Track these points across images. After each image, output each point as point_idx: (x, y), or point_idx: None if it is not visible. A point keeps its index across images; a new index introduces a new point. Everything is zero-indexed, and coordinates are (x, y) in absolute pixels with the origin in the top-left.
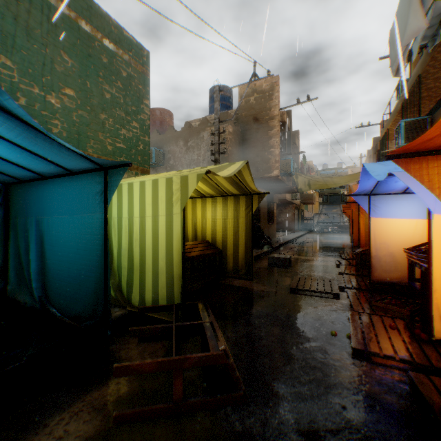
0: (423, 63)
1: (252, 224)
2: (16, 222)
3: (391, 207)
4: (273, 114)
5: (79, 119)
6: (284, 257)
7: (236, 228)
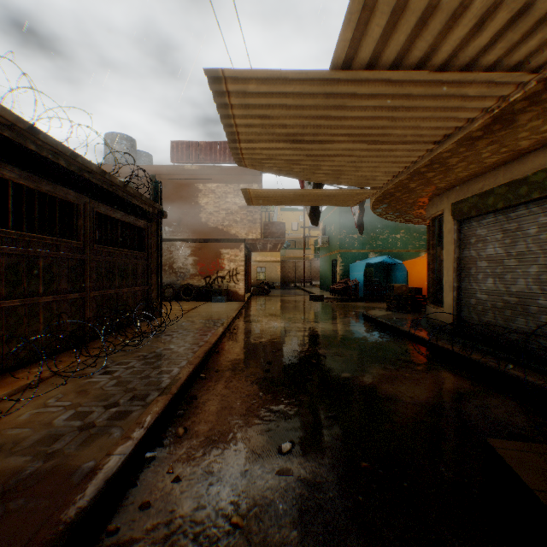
0: None
1: None
2: (389, 274)
3: None
4: None
5: (405, 239)
6: None
7: None
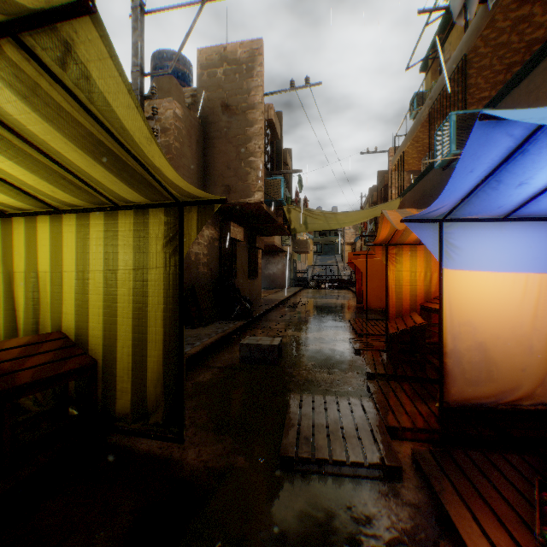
0: (475, 34)
1: (181, 288)
2: None
3: (482, 247)
4: (253, 100)
5: None
6: (270, 343)
7: (139, 297)
